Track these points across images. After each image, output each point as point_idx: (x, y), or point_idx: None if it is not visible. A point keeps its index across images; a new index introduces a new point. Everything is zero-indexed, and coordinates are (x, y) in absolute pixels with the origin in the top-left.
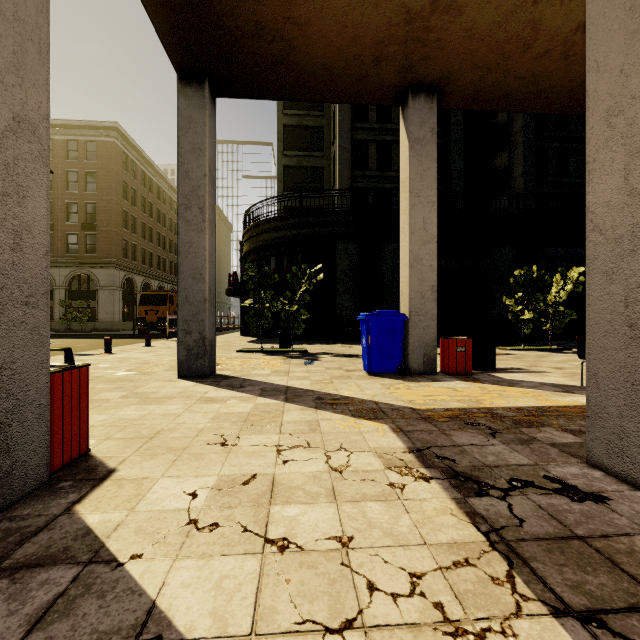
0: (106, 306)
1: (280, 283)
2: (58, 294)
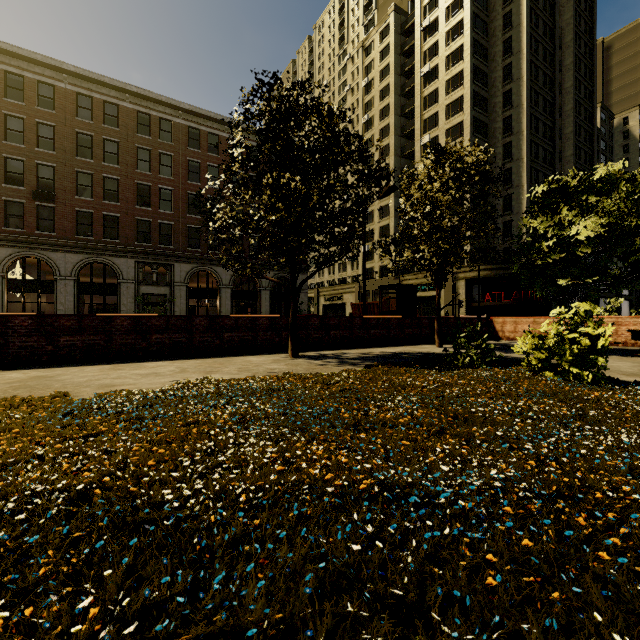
0: (302, 307)
1: (540, 299)
2: (264, 295)
